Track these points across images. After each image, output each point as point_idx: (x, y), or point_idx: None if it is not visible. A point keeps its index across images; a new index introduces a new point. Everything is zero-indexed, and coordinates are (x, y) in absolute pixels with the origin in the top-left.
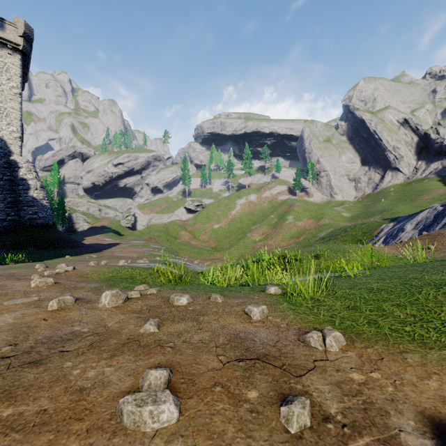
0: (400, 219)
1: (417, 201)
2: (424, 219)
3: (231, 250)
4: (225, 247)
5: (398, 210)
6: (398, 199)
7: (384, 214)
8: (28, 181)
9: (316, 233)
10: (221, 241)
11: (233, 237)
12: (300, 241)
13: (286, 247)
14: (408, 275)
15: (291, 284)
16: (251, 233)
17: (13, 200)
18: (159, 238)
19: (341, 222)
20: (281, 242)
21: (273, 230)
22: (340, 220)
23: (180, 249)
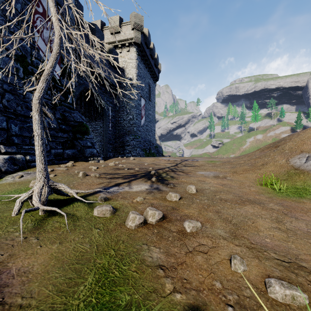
0: None
1: None
2: None
3: None
4: None
5: None
6: None
7: None
8: (156, 138)
9: None
10: None
11: None
12: None
13: None
14: None
15: None
16: None
17: None
18: None
19: None
20: None
21: None
22: None
23: None
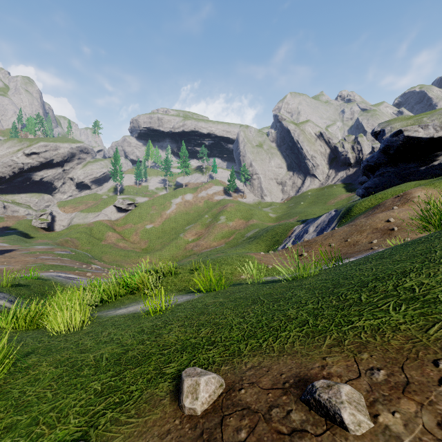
0: (308, 221)
1: (326, 205)
2: (322, 223)
3: (162, 251)
4: (156, 248)
5: (312, 212)
6: (313, 202)
7: (301, 215)
8: None
9: (244, 233)
10: (153, 242)
11: (166, 238)
12: (229, 241)
13: (216, 247)
14: (173, 324)
15: (67, 334)
16: (185, 233)
17: None
18: (78, 241)
19: (267, 222)
20: (213, 242)
21: (206, 230)
22: (267, 220)
23: (104, 252)
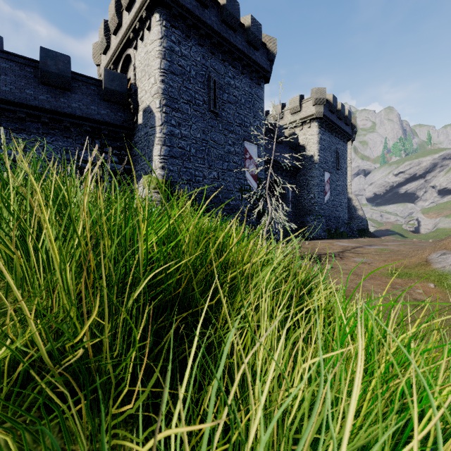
0: None
1: None
2: None
3: None
4: None
5: None
6: None
7: None
8: (356, 206)
9: None
10: None
11: None
12: None
13: None
14: None
15: None
16: None
17: (350, 216)
18: None
19: None
20: None
21: None
22: None
23: None
